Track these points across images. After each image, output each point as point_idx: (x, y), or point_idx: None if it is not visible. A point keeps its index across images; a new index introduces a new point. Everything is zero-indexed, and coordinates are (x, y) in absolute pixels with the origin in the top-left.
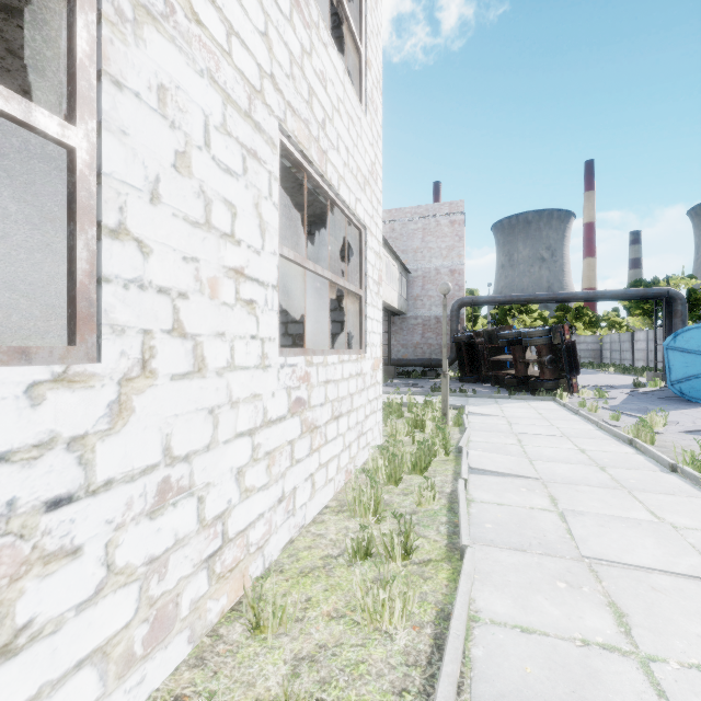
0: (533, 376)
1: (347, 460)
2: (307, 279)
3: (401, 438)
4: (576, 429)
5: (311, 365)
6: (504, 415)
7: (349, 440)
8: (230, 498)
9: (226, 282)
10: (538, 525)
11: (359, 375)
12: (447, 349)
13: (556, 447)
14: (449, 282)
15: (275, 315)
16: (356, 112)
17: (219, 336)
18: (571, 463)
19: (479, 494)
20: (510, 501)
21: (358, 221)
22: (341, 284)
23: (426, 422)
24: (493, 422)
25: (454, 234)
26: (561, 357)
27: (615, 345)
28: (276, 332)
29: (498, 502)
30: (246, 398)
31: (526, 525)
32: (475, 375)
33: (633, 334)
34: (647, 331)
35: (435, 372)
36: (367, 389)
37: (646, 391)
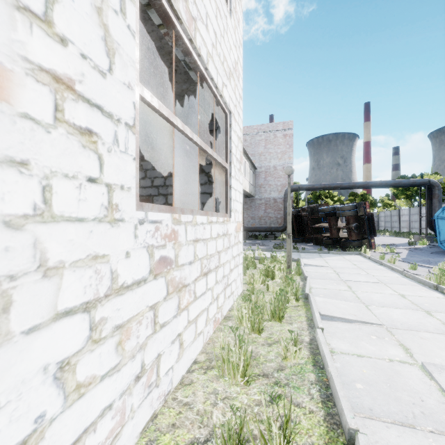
0: (343, 237)
1: (215, 311)
2: (183, 160)
3: (257, 286)
4: (387, 277)
5: (179, 223)
6: (330, 266)
7: (217, 293)
8: (42, 412)
9: (31, 84)
10: (408, 384)
11: (225, 235)
12: (281, 220)
13: (381, 292)
14: (283, 175)
15: (130, 161)
16: (223, 8)
17: (13, 165)
18: (400, 308)
19: (336, 343)
20: (368, 351)
21: (224, 104)
22: (209, 152)
23: (276, 272)
24: (323, 271)
25: (286, 143)
26: (363, 224)
27: (387, 218)
28: (132, 181)
29: (357, 353)
30: (79, 260)
31: (396, 384)
32: (301, 237)
33: (400, 211)
34: (409, 209)
35: (273, 236)
36: (231, 247)
37: (419, 248)
